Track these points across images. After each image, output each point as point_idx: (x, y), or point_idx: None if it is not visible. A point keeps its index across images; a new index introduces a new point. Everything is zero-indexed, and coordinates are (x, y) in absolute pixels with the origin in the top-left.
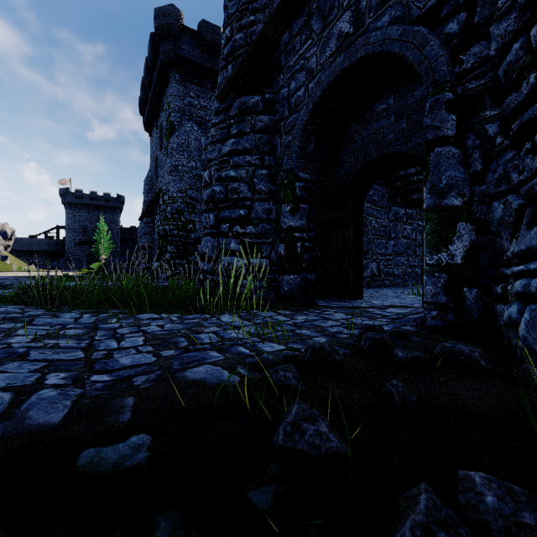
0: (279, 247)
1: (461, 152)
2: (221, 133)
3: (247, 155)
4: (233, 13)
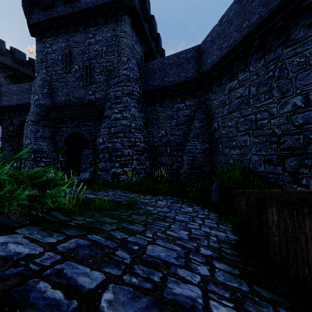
0: (58, 165)
1: (93, 155)
2: (35, 129)
3: (46, 139)
4: (39, 92)
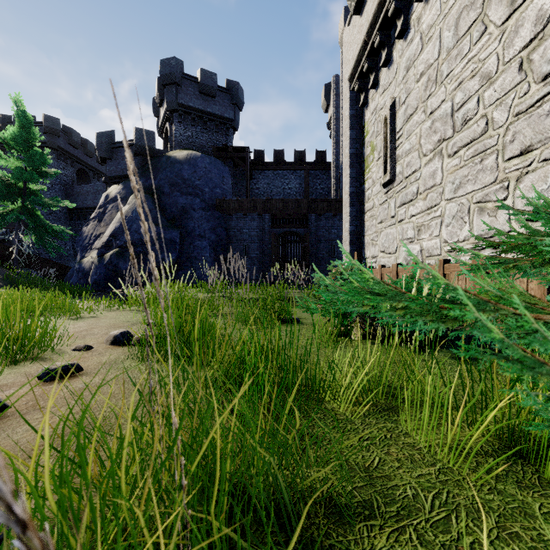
0: None
1: None
2: None
3: None
4: None
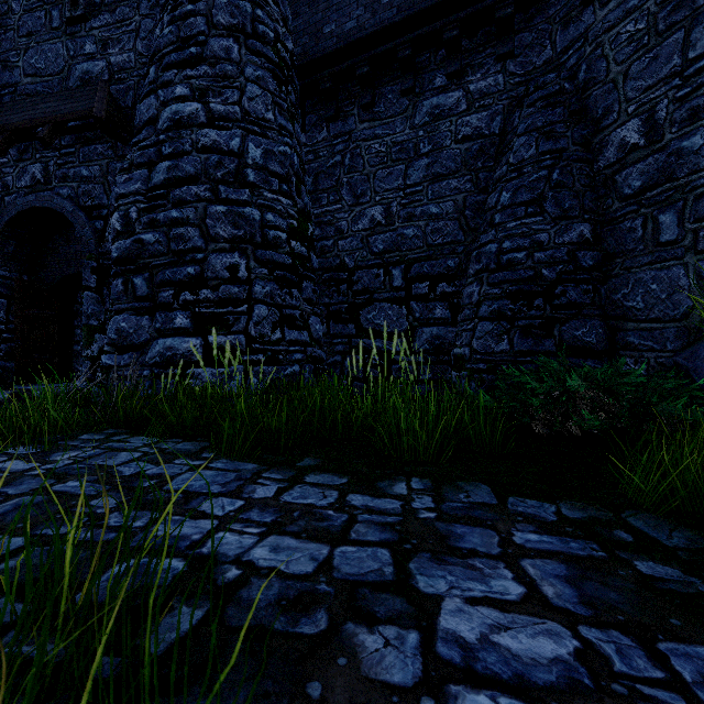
0: None
1: (99, 296)
2: None
3: None
4: None
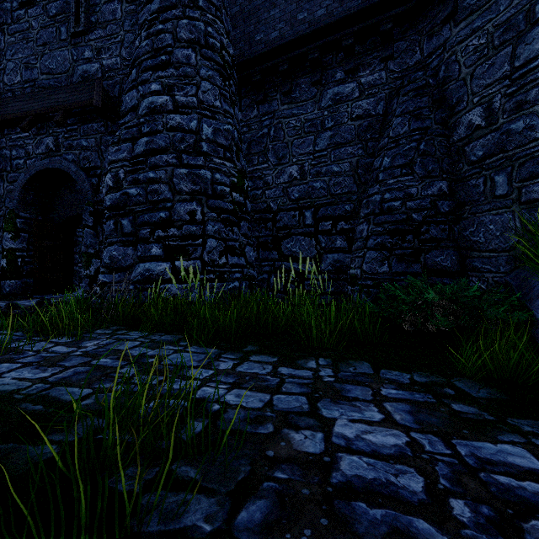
0: (2, 261)
1: (95, 232)
2: None
3: None
4: None
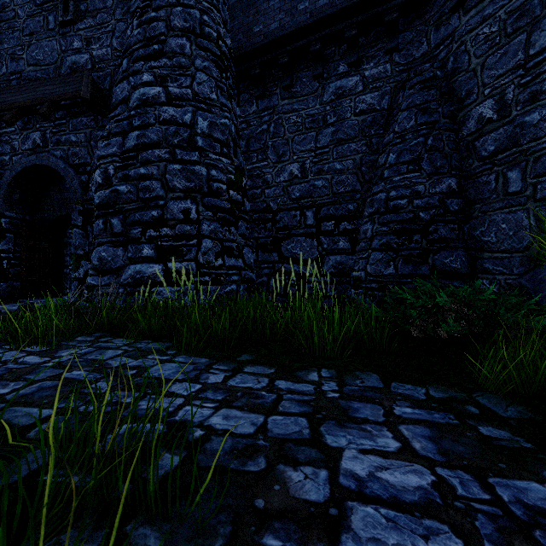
0: None
1: (84, 232)
2: None
3: None
4: None
